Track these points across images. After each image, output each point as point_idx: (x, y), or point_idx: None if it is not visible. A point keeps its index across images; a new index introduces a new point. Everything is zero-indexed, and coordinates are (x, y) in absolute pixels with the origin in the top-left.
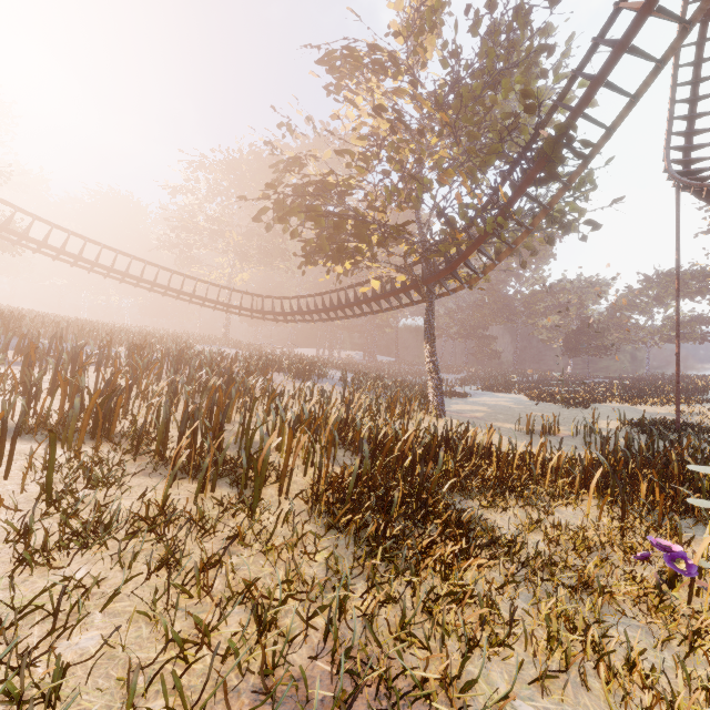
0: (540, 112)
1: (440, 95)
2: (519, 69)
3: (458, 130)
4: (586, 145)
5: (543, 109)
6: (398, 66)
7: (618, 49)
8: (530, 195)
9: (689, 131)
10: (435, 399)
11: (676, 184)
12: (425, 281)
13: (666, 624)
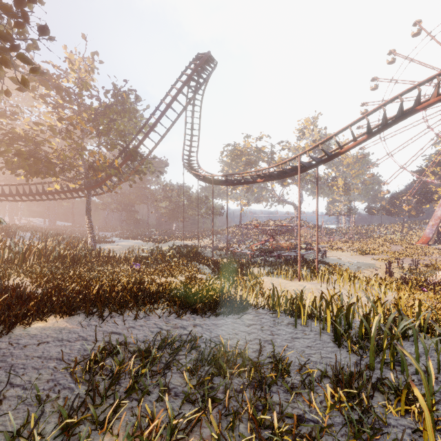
0: (140, 124)
1: (91, 118)
2: (126, 114)
3: (99, 133)
4: (142, 156)
5: (141, 123)
6: (71, 97)
7: (150, 129)
8: (128, 164)
9: (190, 146)
10: (91, 242)
11: (183, 164)
12: (86, 188)
13: (128, 274)
